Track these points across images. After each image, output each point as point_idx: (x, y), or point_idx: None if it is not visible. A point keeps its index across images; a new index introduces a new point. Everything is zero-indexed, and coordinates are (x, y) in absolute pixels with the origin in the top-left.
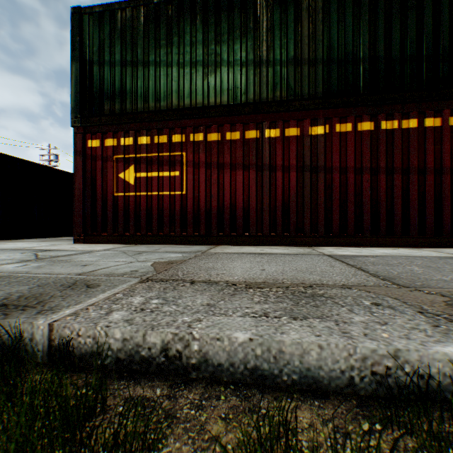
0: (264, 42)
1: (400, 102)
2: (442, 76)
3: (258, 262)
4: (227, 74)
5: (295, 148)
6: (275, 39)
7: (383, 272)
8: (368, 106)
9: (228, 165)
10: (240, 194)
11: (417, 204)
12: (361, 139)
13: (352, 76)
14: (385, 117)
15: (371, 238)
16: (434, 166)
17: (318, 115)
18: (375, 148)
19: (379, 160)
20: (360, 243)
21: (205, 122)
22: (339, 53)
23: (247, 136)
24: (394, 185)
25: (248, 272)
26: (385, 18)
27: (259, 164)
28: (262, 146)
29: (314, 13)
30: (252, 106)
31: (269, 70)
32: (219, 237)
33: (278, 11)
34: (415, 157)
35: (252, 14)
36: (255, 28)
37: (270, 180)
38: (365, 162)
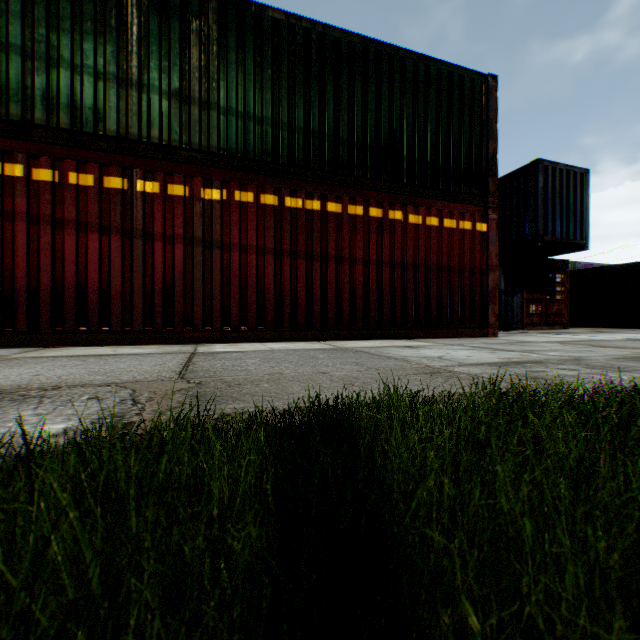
0: (135, 55)
1: (304, 179)
2: (343, 160)
3: (61, 366)
4: (71, 83)
5: (182, 212)
6: (152, 56)
7: (206, 366)
8: (272, 176)
9: (75, 223)
10: (95, 269)
11: (322, 293)
12: (265, 214)
13: (254, 136)
14: (290, 193)
15: (275, 332)
16: (337, 254)
17: (212, 175)
18: (280, 227)
19: (283, 241)
20: (264, 338)
21: (29, 148)
22: (239, 103)
23: (108, 184)
24: (299, 272)
25: (4, 379)
26: (290, 80)
27: (128, 228)
28: (132, 202)
29: (208, 41)
30: (115, 142)
31: (143, 97)
32: (56, 334)
33: (157, 19)
34: (320, 242)
35: (115, 7)
36: (121, 30)
37: (146, 252)
38: (269, 242)
